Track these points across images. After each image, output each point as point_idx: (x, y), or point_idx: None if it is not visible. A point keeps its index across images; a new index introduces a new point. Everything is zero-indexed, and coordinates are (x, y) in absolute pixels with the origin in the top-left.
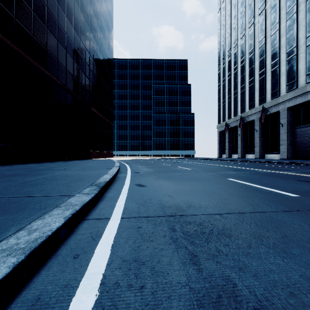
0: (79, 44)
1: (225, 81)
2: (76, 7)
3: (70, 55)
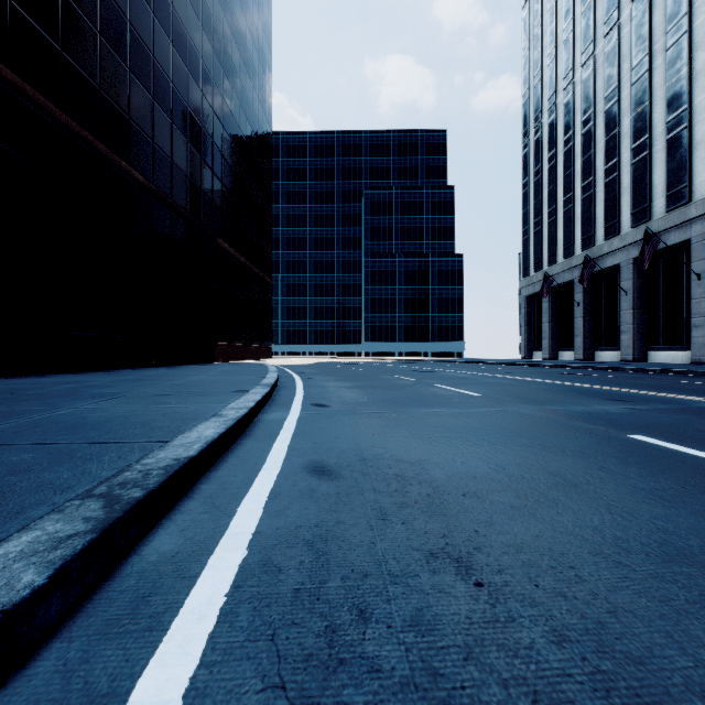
0: (186, 84)
1: (542, 173)
2: None
3: (164, 108)
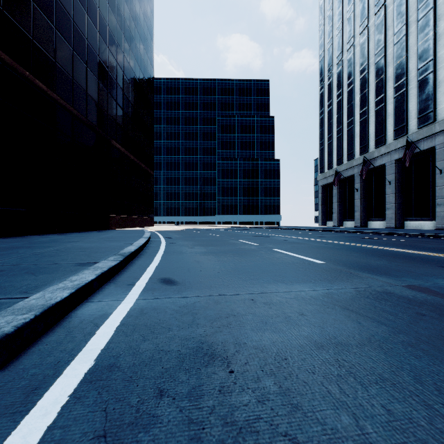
0: (85, 24)
1: (333, 105)
2: None
3: (66, 38)
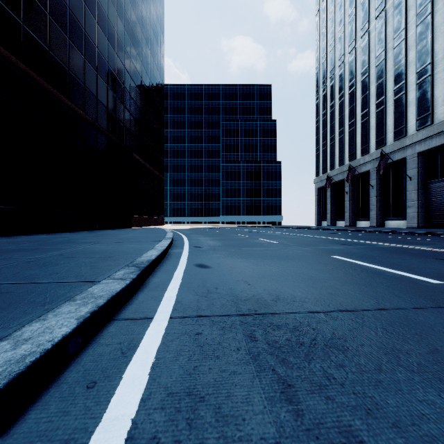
0: (115, 63)
1: (327, 115)
2: (111, 9)
3: (103, 78)
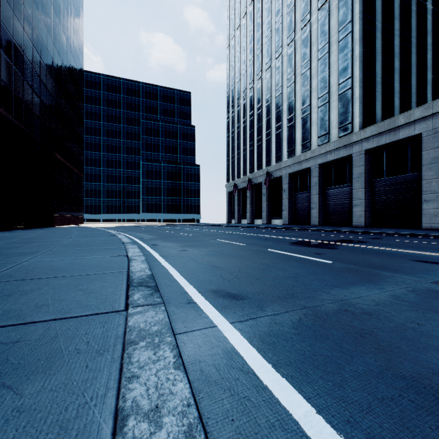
0: (39, 66)
1: (235, 133)
2: (35, 14)
3: (29, 82)
